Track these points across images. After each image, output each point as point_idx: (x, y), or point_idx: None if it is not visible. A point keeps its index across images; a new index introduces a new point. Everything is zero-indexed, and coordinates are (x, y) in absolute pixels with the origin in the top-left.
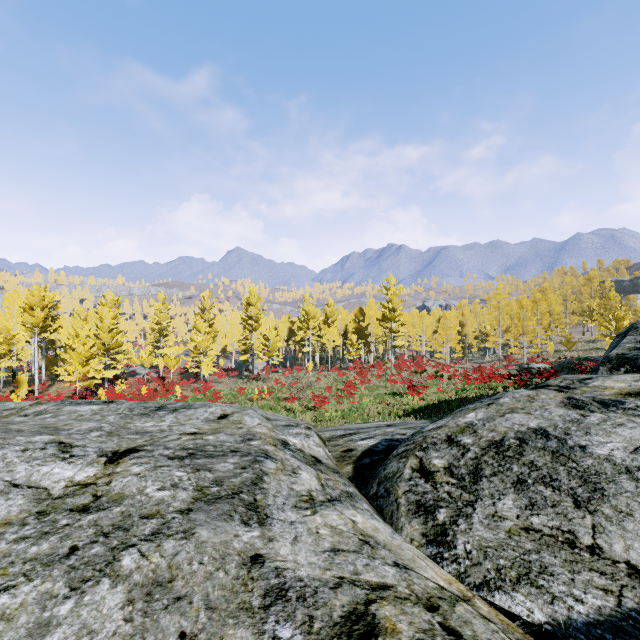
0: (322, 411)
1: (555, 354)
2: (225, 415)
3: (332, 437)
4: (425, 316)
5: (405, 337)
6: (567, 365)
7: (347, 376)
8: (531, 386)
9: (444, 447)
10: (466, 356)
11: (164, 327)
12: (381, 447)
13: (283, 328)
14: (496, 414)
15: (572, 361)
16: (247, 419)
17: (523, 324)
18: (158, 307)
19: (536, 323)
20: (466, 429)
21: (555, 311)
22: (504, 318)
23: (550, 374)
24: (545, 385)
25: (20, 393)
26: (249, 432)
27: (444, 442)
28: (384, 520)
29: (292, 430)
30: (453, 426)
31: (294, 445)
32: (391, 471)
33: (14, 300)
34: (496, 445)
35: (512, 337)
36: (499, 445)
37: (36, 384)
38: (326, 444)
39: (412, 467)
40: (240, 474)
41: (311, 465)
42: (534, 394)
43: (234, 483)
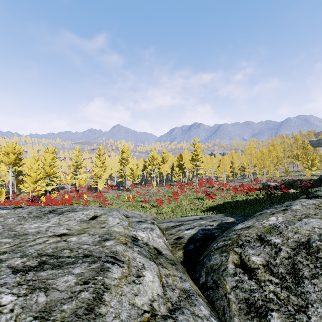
0: (161, 208)
1: (280, 178)
2: (95, 216)
3: (167, 227)
4: (213, 158)
5: (203, 169)
6: (288, 183)
7: (173, 189)
8: (302, 196)
9: (257, 245)
10: (234, 179)
11: (79, 164)
12: (199, 235)
13: (140, 164)
14: (294, 218)
15: (290, 181)
16: (110, 219)
17: (263, 162)
18: (76, 153)
19: (270, 162)
20: (272, 230)
21: (279, 156)
22: (253, 159)
23: (283, 188)
24: (317, 196)
25: (1, 198)
26: (108, 231)
27: (256, 240)
28: (218, 318)
29: (142, 225)
30: (260, 227)
31: (142, 239)
32: (215, 263)
33: (0, 150)
34: (305, 246)
35: (258, 169)
36: (307, 246)
37: (10, 193)
38: (164, 233)
39: (234, 262)
40: (78, 294)
41: (154, 259)
42: (318, 203)
43: (64, 313)
